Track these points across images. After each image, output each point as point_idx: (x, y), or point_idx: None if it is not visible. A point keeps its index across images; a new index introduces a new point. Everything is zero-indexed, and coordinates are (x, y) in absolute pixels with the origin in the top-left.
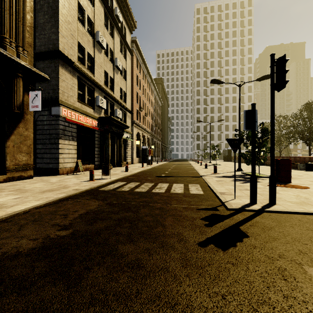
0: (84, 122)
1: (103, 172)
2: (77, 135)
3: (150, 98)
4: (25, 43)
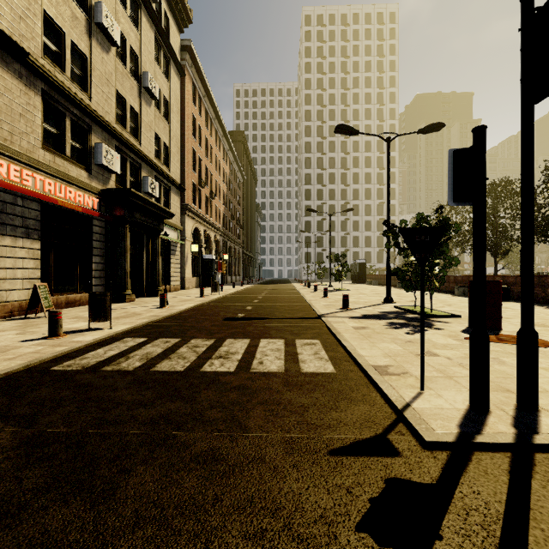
0: (60, 196)
1: (91, 313)
2: (42, 225)
3: (222, 164)
4: None
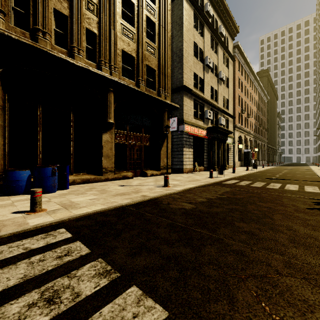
0: (197, 133)
1: (218, 172)
2: (193, 143)
3: (253, 96)
4: (168, 88)
